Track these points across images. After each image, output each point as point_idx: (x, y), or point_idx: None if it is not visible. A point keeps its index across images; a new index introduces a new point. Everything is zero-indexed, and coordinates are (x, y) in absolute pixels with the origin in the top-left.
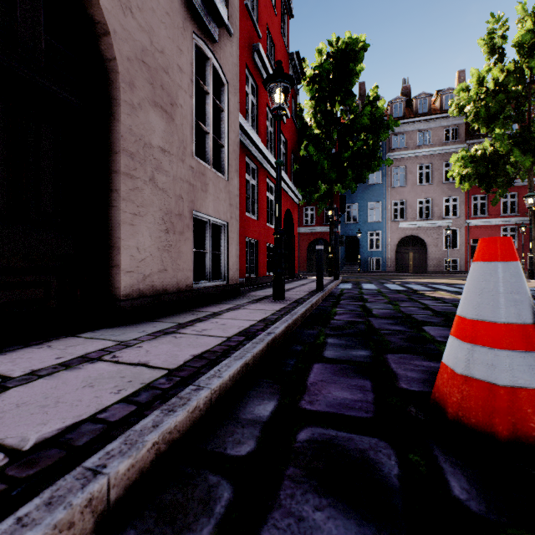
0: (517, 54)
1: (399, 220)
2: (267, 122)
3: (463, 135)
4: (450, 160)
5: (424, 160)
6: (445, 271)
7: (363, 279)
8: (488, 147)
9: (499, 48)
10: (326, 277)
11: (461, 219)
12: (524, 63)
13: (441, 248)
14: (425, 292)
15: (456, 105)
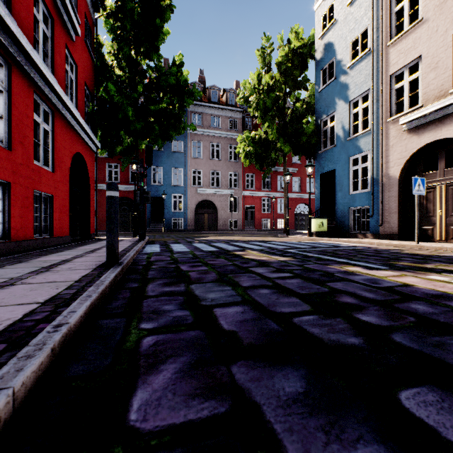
0: (278, 72)
1: (198, 186)
2: (35, 12)
3: (241, 127)
4: (237, 140)
5: (215, 140)
6: (229, 229)
7: (169, 238)
8: (262, 134)
9: (268, 63)
10: (131, 236)
11: (239, 190)
12: (281, 80)
13: (227, 211)
14: (239, 252)
15: (242, 95)
